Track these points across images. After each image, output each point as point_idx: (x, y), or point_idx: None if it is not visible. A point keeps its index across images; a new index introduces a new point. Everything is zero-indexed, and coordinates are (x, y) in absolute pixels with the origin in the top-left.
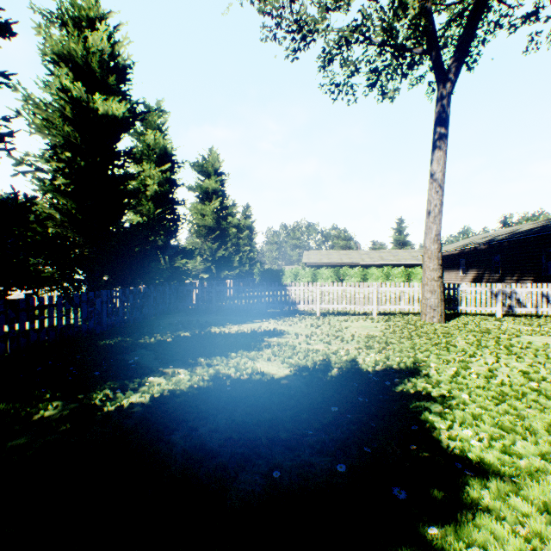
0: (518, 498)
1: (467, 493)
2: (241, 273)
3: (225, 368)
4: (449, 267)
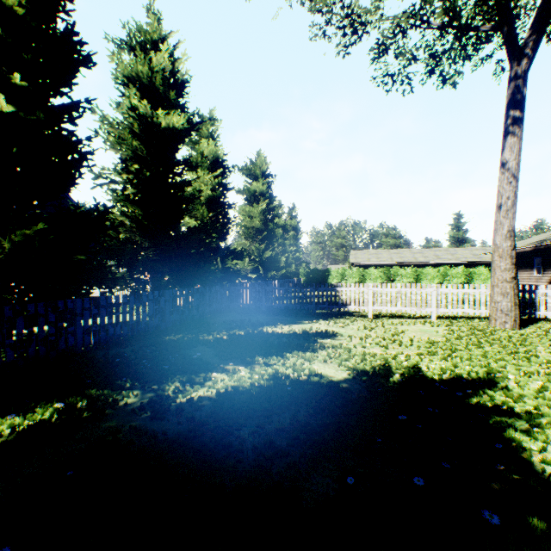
0: None
1: None
2: (287, 273)
3: (282, 368)
4: (520, 266)
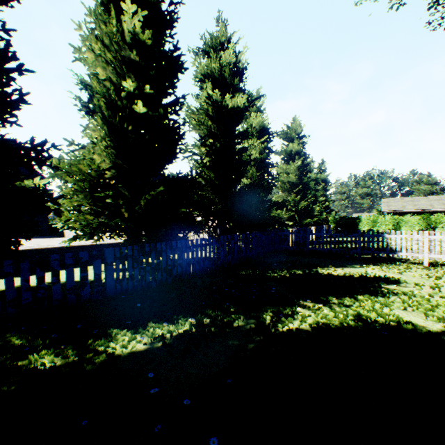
0: None
1: None
2: (317, 220)
3: (362, 311)
4: None
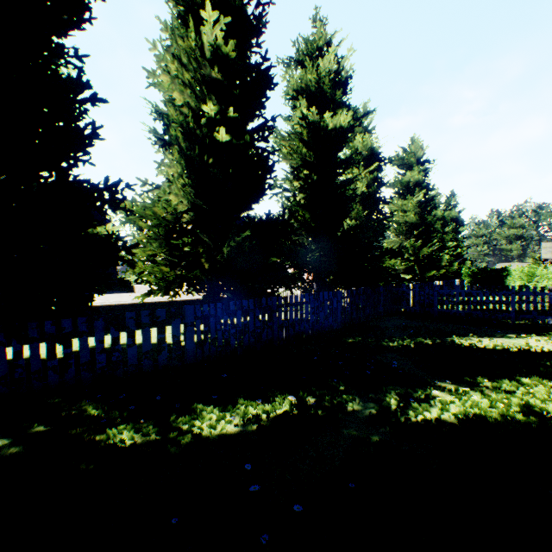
0: None
1: None
2: (445, 273)
3: (533, 400)
4: None
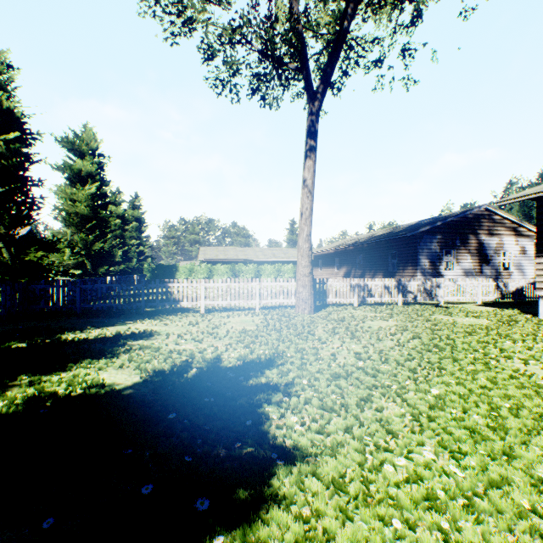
0: (315, 477)
1: (273, 484)
2: (127, 269)
3: (53, 385)
4: (328, 264)
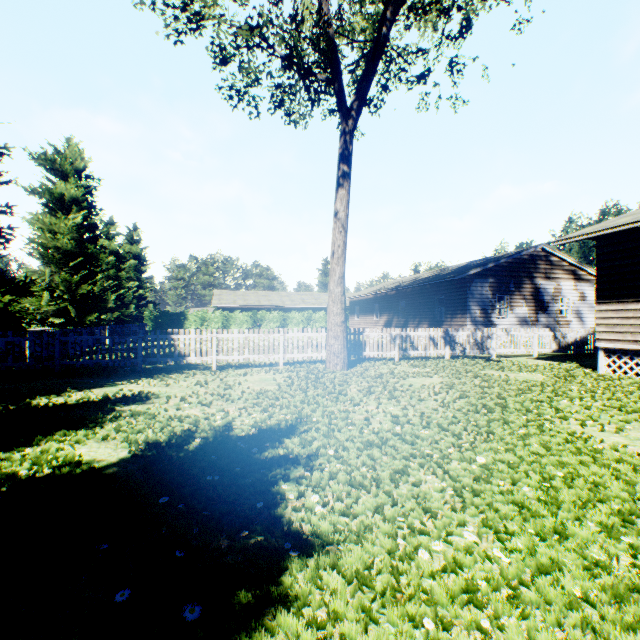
0: (336, 570)
1: (283, 582)
2: (123, 317)
3: (13, 465)
4: (366, 311)
